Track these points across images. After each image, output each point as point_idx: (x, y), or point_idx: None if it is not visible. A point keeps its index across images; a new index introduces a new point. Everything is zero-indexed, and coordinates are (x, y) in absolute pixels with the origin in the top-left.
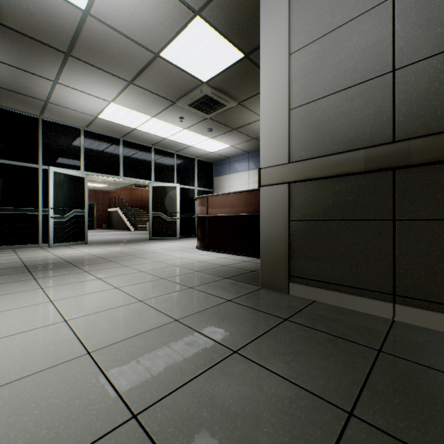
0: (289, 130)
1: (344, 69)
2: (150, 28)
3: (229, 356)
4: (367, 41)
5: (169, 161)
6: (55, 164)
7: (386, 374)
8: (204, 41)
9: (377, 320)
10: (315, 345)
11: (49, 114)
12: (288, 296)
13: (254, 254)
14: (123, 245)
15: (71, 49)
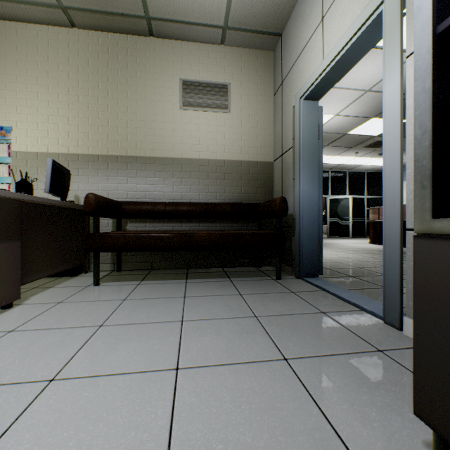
0: None
1: None
2: (344, 128)
3: None
4: None
5: (342, 179)
6: None
7: None
8: (376, 123)
9: None
10: None
11: None
12: None
13: None
14: None
15: None
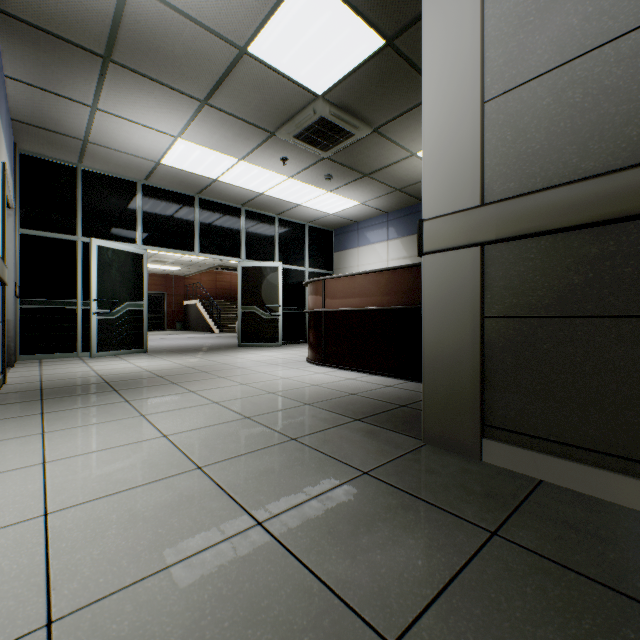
0: (482, 143)
1: None
2: (230, 1)
3: None
4: None
5: (267, 230)
6: (100, 234)
7: None
8: (318, 19)
9: None
10: (594, 632)
11: (91, 160)
12: (483, 466)
13: (401, 374)
14: (197, 356)
15: (110, 50)
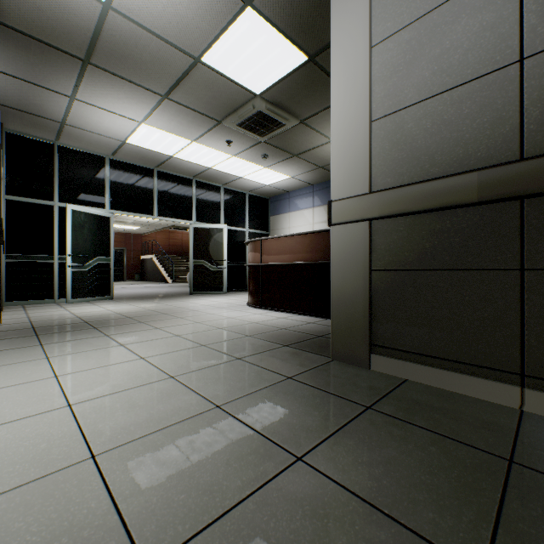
0: (370, 149)
1: (448, 61)
2: (188, 25)
3: (291, 465)
4: (481, 21)
5: (214, 197)
6: (74, 200)
7: (528, 502)
8: (257, 40)
9: (497, 410)
10: (414, 449)
11: (67, 139)
12: (370, 372)
13: (321, 314)
14: (156, 301)
15: (89, 55)
